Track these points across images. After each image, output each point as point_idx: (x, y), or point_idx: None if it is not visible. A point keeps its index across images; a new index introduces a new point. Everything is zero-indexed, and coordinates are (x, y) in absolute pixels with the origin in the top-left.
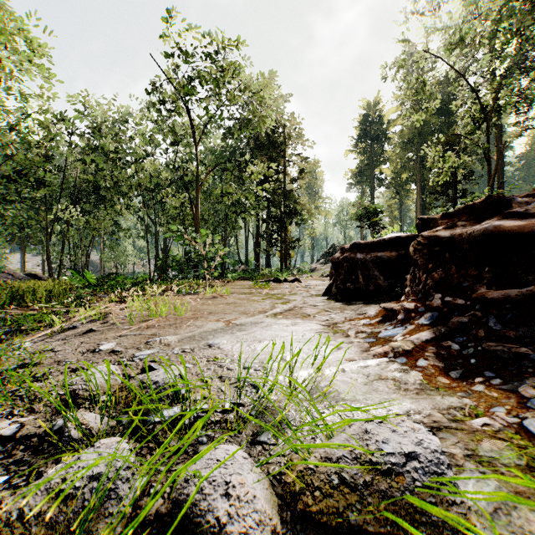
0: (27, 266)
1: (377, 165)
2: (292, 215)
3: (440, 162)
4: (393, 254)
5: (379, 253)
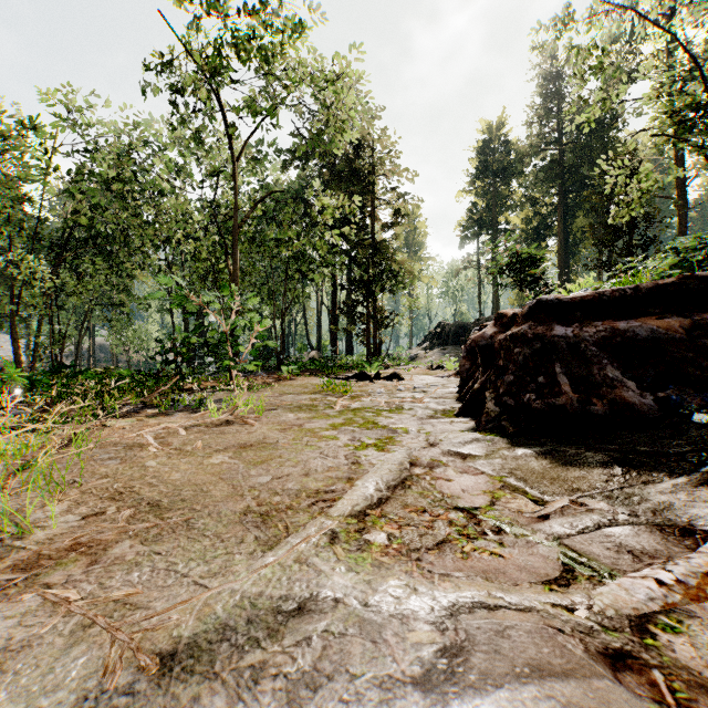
0: (8, 352)
1: (501, 211)
2: (385, 277)
3: (634, 180)
4: (672, 323)
5: (624, 322)
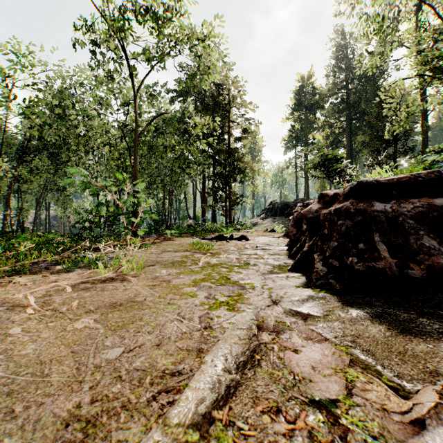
0: None
1: (310, 131)
2: (236, 172)
3: (404, 106)
4: None
5: (440, 199)
